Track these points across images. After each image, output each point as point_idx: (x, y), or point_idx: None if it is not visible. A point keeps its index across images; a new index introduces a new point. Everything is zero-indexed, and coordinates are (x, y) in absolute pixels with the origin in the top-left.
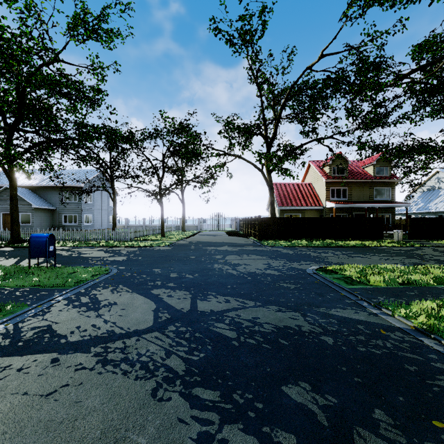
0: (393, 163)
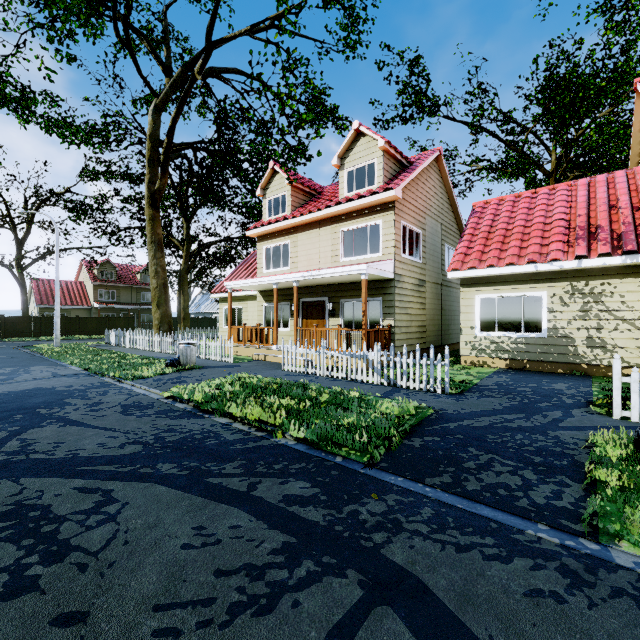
0: None
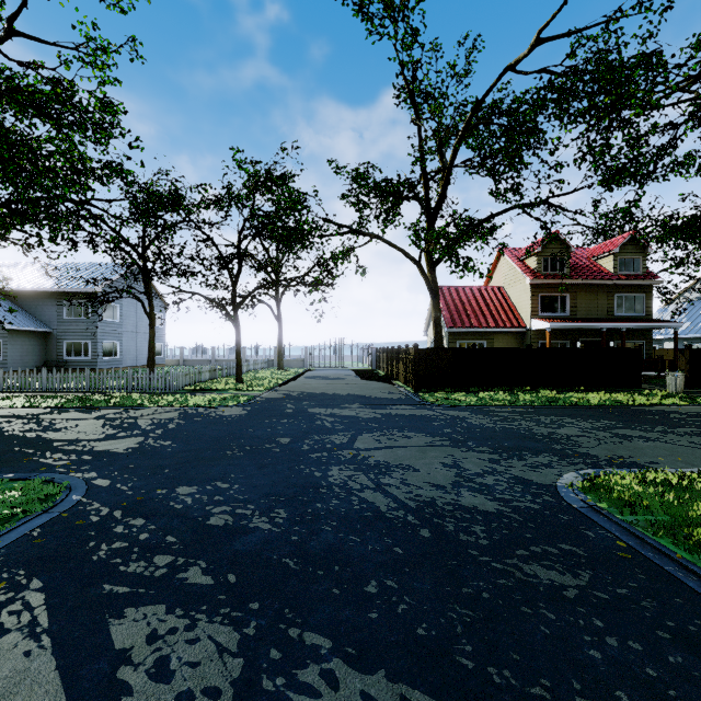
0: (650, 251)
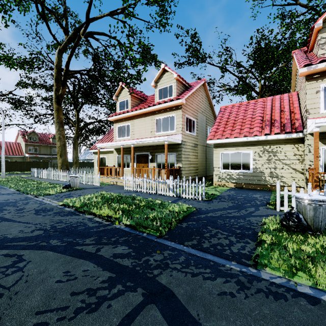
0: None
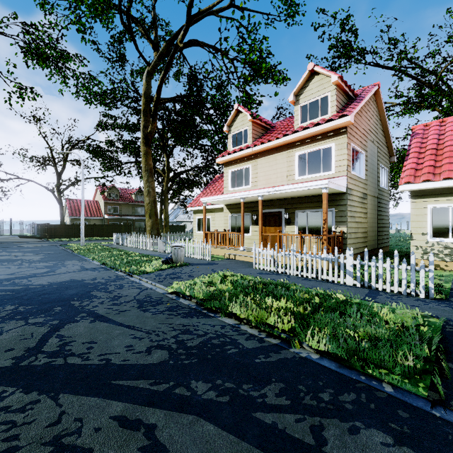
0: None
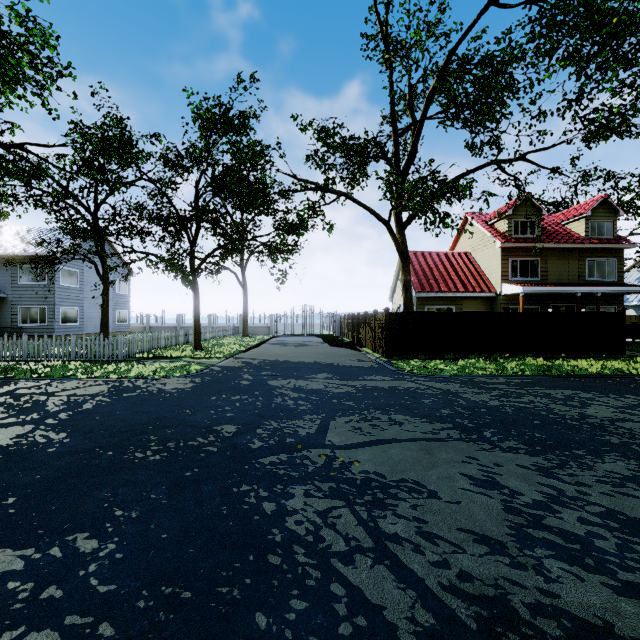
0: (622, 214)
